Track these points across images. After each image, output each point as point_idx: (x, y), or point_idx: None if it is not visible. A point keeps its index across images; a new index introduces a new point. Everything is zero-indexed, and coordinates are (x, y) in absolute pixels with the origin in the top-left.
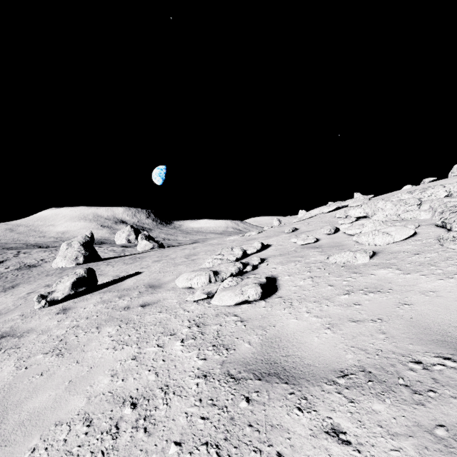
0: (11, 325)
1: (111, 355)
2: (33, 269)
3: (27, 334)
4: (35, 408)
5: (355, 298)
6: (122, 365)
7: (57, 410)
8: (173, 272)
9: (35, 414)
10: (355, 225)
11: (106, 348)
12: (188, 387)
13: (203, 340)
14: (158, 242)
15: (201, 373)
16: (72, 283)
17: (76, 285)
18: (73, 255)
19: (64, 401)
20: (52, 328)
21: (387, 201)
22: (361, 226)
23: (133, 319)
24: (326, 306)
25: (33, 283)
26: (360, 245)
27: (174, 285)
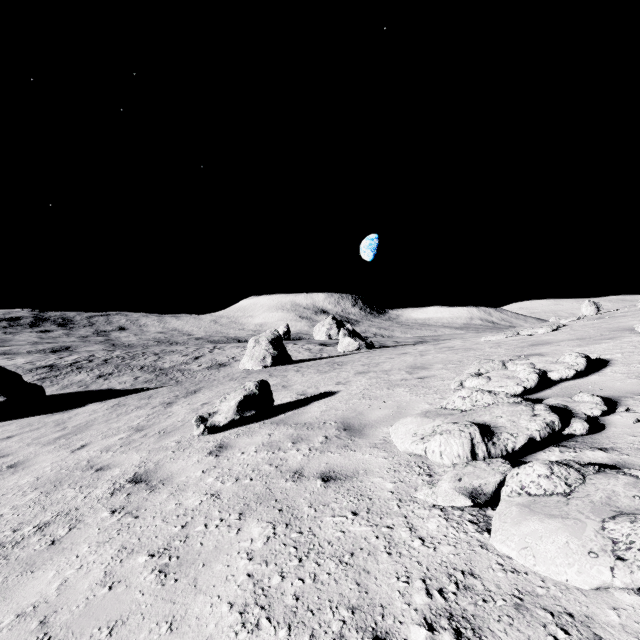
0: (159, 458)
1: None
2: (222, 369)
3: (161, 487)
4: None
5: None
6: None
7: None
8: (386, 401)
9: None
10: None
11: (230, 603)
12: None
13: None
14: (366, 340)
15: None
16: (238, 402)
17: (243, 406)
18: (261, 354)
19: None
20: (190, 485)
21: None
22: None
23: (301, 515)
24: None
25: (214, 388)
26: None
27: (387, 434)
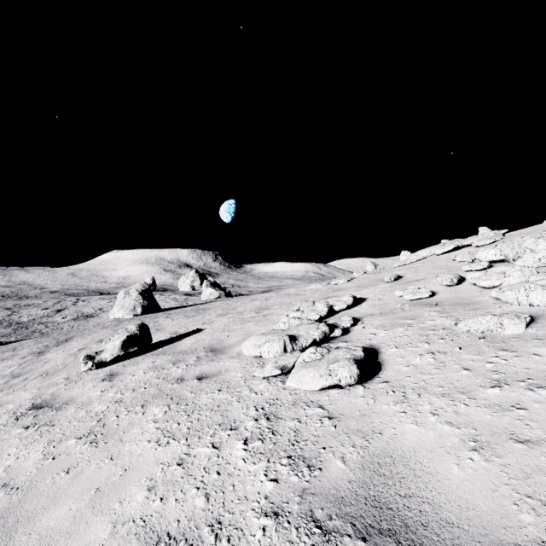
0: (53, 391)
1: (152, 453)
2: (90, 320)
3: (66, 406)
4: (48, 529)
5: (513, 396)
6: (163, 473)
7: (72, 540)
8: (240, 331)
9: (46, 540)
10: (492, 273)
11: (148, 441)
12: (249, 532)
13: (274, 445)
14: (225, 290)
15: (269, 508)
16: (122, 341)
17: (127, 344)
18: (131, 304)
19: (84, 524)
20: (93, 400)
21: (539, 239)
22: (501, 275)
23: (186, 398)
24: (464, 406)
25: (87, 336)
26: (503, 304)
27: (240, 350)
